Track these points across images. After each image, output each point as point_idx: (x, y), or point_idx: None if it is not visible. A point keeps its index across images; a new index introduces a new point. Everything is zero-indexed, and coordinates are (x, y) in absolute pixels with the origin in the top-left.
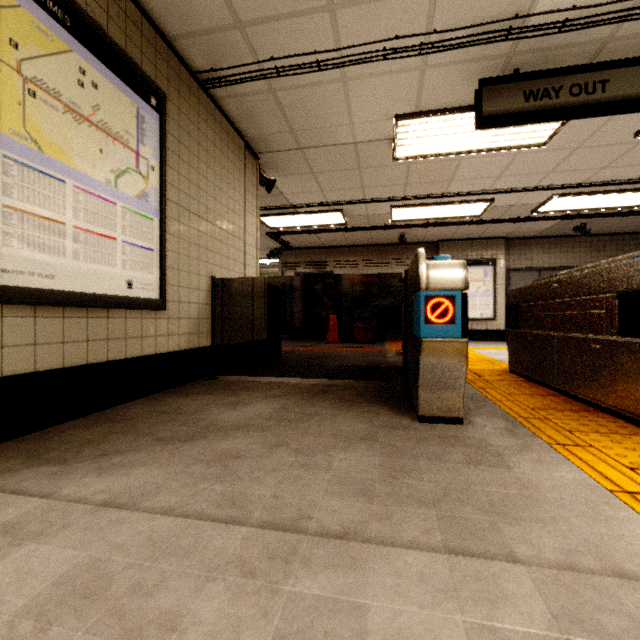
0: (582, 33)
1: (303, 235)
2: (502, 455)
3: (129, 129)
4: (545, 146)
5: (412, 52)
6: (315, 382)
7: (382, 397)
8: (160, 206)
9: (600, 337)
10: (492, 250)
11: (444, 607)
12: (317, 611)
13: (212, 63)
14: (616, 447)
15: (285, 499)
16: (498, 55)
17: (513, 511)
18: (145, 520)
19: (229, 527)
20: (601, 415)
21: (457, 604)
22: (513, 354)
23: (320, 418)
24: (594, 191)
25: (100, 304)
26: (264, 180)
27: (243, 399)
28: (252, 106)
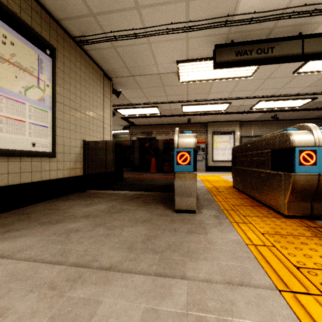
0: (261, 24)
1: (140, 118)
2: (206, 228)
3: (33, 66)
4: (251, 77)
5: (181, 30)
6: (135, 193)
7: (164, 200)
8: (52, 105)
9: (264, 171)
10: (233, 127)
11: (139, 301)
12: (77, 305)
13: (81, 33)
14: (261, 223)
15: (89, 251)
16: (222, 33)
17: (196, 255)
18: (13, 263)
19: (54, 266)
20: (264, 208)
21: (146, 299)
22: (234, 178)
23: (128, 211)
24: (278, 99)
25: (15, 155)
26: (115, 91)
27: (94, 202)
28: (105, 54)
